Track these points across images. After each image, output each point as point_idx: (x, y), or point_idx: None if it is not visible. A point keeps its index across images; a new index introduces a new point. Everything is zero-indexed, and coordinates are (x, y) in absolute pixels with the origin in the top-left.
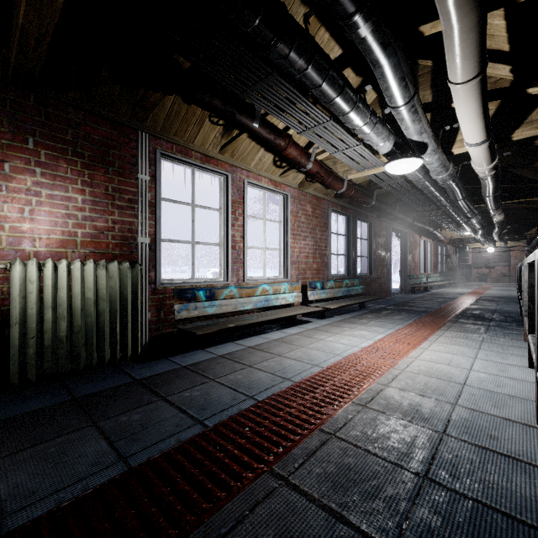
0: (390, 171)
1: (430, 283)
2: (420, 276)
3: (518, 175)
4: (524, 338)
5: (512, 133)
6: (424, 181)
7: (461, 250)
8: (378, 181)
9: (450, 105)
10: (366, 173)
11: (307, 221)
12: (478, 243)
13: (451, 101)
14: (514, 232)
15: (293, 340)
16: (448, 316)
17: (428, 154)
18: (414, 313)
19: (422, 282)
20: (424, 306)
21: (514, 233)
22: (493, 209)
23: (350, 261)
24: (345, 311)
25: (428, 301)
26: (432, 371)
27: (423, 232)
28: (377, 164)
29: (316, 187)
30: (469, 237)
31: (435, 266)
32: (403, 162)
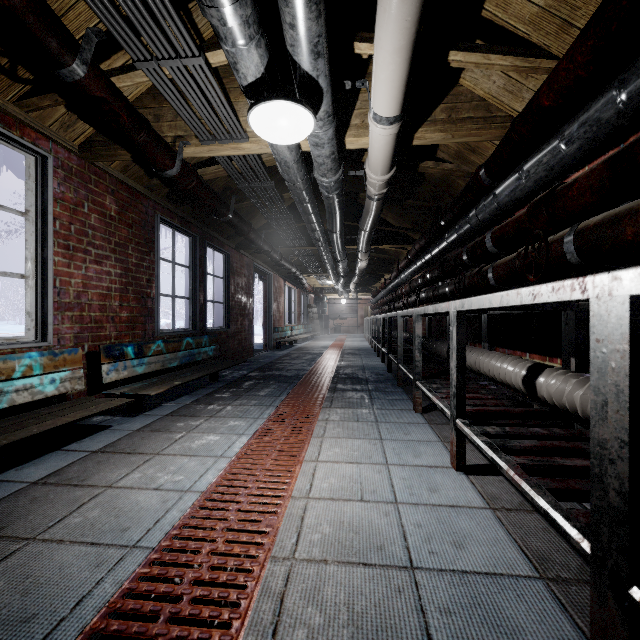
0: (260, 126)
1: (295, 336)
2: (286, 328)
3: (382, 218)
4: (415, 408)
5: (415, 131)
6: (304, 189)
7: (321, 301)
8: (238, 177)
9: (353, 46)
10: (218, 151)
11: (105, 227)
12: (334, 294)
13: (355, 37)
14: (365, 284)
15: (15, 515)
16: (324, 381)
17: (320, 119)
18: (285, 382)
19: (287, 336)
20: (294, 368)
21: (365, 285)
22: (364, 252)
23: (197, 308)
24: (186, 389)
25: (297, 359)
26: (346, 539)
27: (288, 277)
28: (236, 134)
29: (122, 159)
30: (329, 287)
31: (299, 316)
32: (285, 110)
